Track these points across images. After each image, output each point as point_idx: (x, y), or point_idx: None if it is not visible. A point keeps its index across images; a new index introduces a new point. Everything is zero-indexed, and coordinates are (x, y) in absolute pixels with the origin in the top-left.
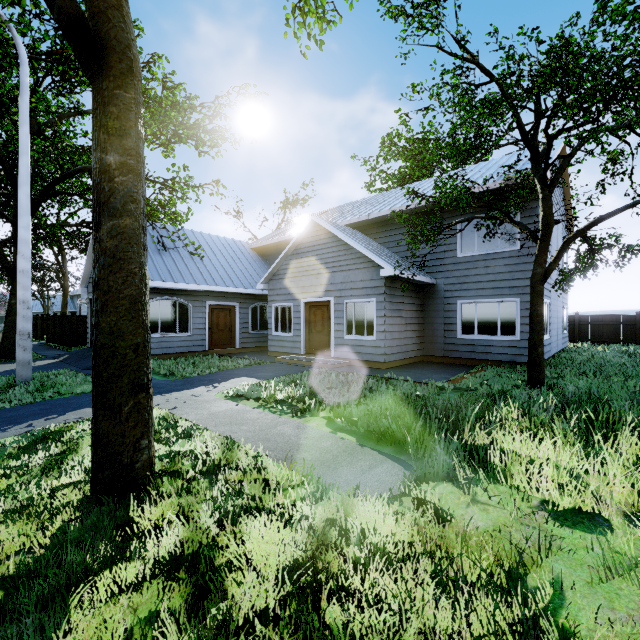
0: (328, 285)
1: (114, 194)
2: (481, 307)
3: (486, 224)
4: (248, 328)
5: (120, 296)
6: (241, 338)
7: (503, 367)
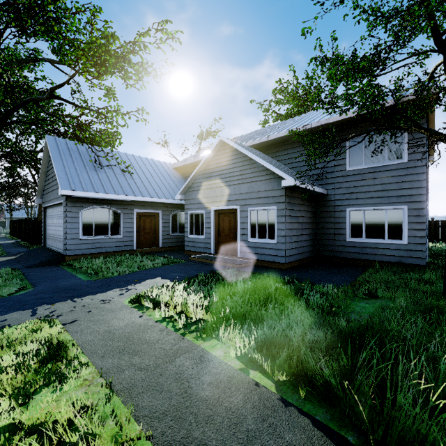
0: (234, 195)
1: None
2: (369, 214)
3: (374, 140)
4: (169, 231)
5: None
6: (164, 239)
7: (395, 269)
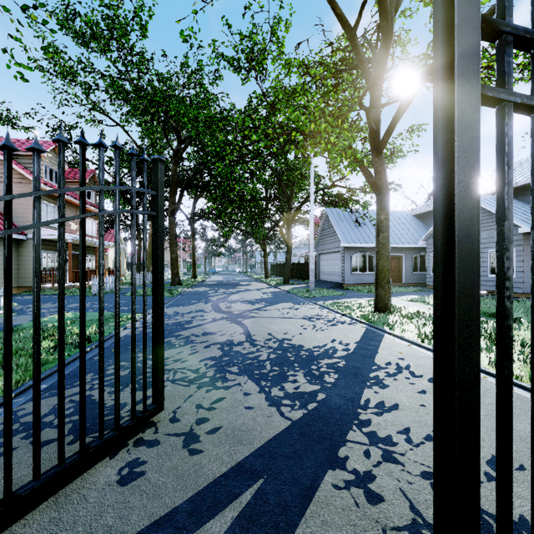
0: None
1: (383, 227)
2: None
3: None
4: (411, 270)
5: (384, 255)
6: (406, 276)
7: None
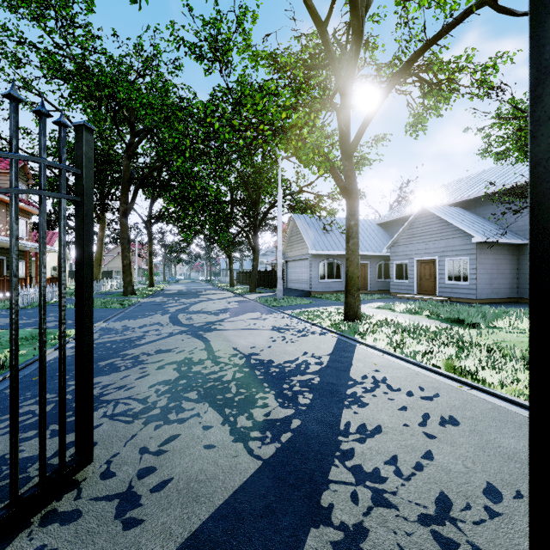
0: (434, 249)
1: (353, 233)
2: None
3: None
4: (375, 278)
5: (354, 262)
6: (371, 284)
7: None
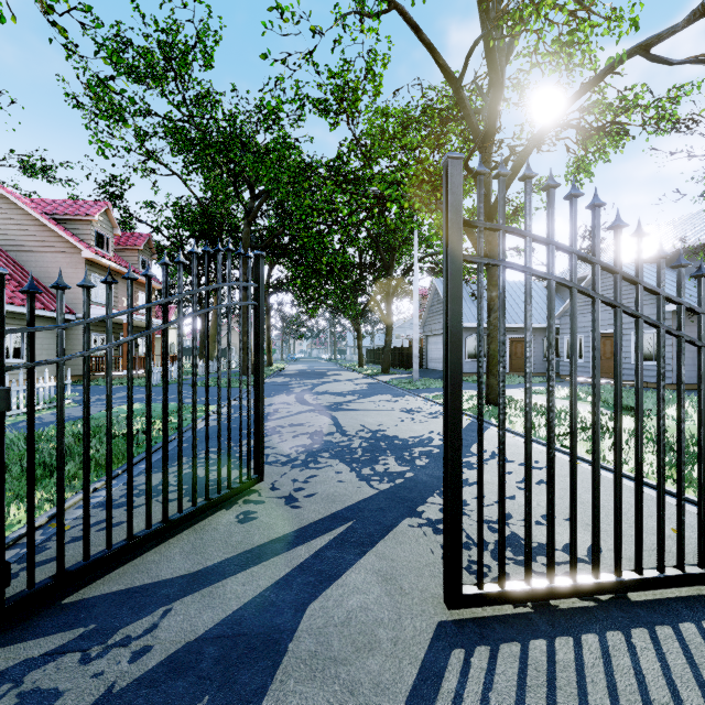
0: None
1: (494, 305)
2: None
3: None
4: (541, 356)
5: (496, 339)
6: (535, 364)
7: None
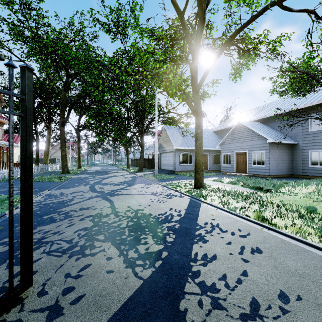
0: (245, 146)
1: (199, 137)
2: (321, 153)
3: None
4: (212, 163)
5: (200, 154)
6: (209, 166)
7: None
